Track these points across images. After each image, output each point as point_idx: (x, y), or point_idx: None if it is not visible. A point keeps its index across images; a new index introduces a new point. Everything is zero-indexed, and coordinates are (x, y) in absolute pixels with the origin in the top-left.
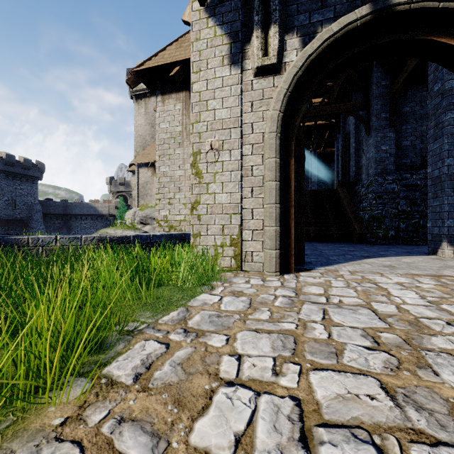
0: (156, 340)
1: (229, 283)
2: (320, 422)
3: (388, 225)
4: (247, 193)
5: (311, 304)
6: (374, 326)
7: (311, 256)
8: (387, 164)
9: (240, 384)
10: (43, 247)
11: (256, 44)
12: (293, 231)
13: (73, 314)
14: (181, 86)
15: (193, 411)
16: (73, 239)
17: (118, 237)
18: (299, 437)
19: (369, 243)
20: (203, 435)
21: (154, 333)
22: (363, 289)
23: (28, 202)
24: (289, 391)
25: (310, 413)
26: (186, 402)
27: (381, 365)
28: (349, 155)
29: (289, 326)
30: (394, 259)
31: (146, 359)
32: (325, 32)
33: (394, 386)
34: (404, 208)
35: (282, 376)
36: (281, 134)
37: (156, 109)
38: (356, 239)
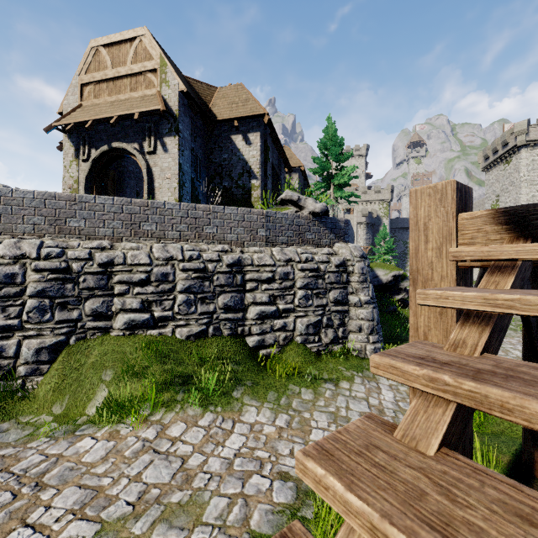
0: None
1: None
2: None
3: None
4: None
5: None
6: None
7: None
8: None
9: None
10: None
11: (81, 152)
12: None
13: None
14: None
15: None
16: None
17: None
18: None
19: None
20: None
21: None
22: None
23: None
24: None
25: None
26: None
27: None
28: None
29: None
30: None
31: None
32: (97, 152)
33: None
34: None
35: None
36: (89, 183)
37: None
38: None
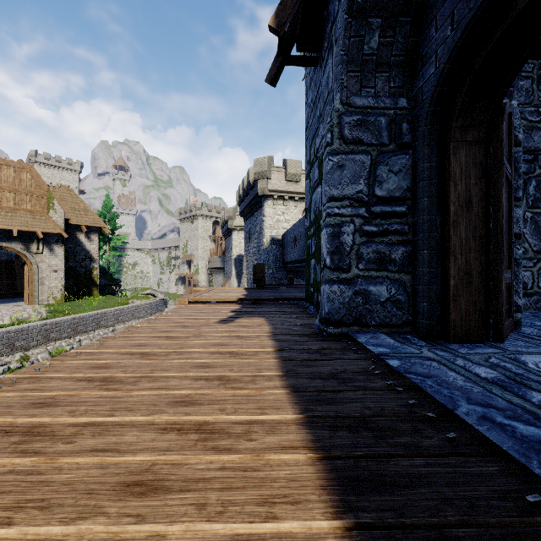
0: None
1: None
2: None
3: None
4: None
5: None
6: None
7: None
8: None
9: None
10: None
11: None
12: None
13: None
14: None
15: None
16: None
17: None
18: None
19: None
20: None
21: None
22: None
23: None
24: None
25: None
26: None
27: None
28: None
29: None
30: (16, 303)
31: None
32: None
33: None
34: None
35: None
36: None
37: None
38: (19, 295)
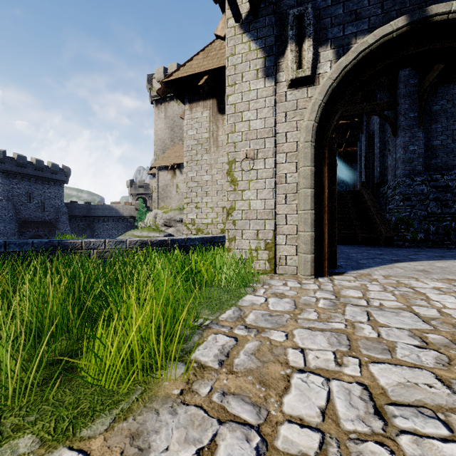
0: (224, 334)
1: (268, 285)
2: (389, 402)
3: (417, 228)
4: (281, 199)
5: (353, 306)
6: (419, 328)
7: (339, 259)
8: (416, 165)
9: (309, 371)
10: (94, 250)
11: (290, 57)
12: (326, 236)
13: (160, 310)
14: (208, 94)
15: (277, 390)
16: (119, 242)
17: (157, 240)
18: (374, 411)
19: (396, 246)
20: (293, 407)
21: (220, 328)
22: (401, 293)
23: (56, 205)
24: (354, 378)
25: (378, 395)
26: (270, 383)
27: (433, 361)
28: (373, 155)
29: (339, 326)
30: (427, 264)
31: (222, 349)
32: (360, 45)
33: (448, 378)
34: (434, 210)
35: (345, 366)
36: (315, 143)
37: (184, 117)
38: (382, 242)
